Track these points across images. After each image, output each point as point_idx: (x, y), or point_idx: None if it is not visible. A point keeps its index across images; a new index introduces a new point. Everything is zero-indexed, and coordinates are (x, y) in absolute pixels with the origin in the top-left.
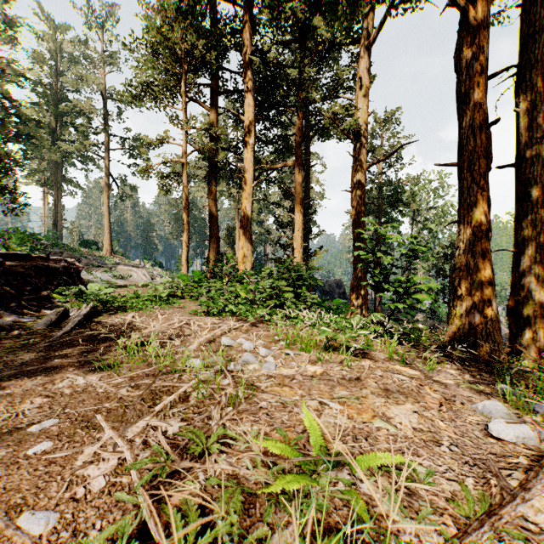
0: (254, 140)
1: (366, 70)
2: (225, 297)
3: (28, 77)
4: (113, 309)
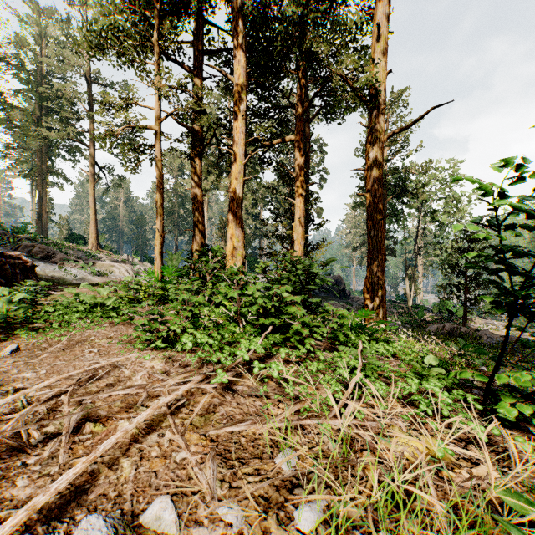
0: (246, 106)
1: (385, 17)
2: (185, 315)
3: (10, 62)
4: (16, 328)
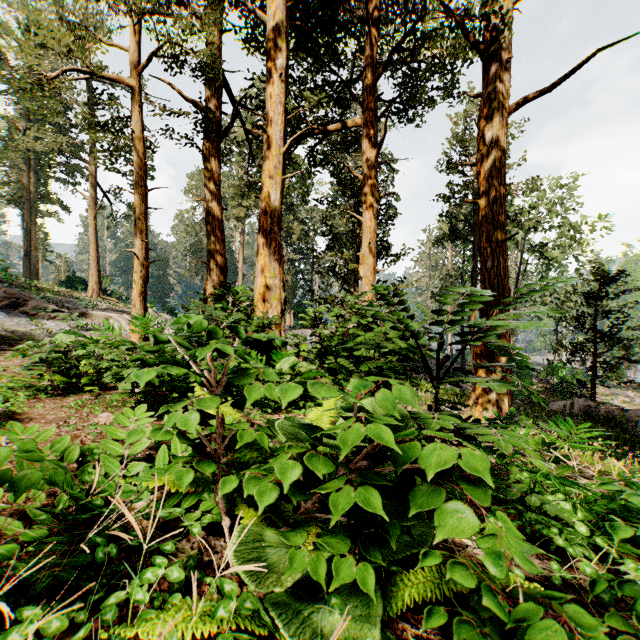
0: (286, 61)
1: None
2: None
3: None
4: None
